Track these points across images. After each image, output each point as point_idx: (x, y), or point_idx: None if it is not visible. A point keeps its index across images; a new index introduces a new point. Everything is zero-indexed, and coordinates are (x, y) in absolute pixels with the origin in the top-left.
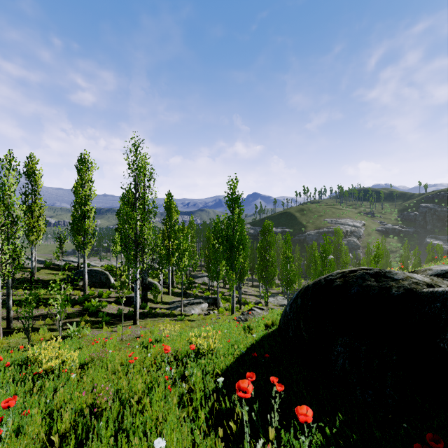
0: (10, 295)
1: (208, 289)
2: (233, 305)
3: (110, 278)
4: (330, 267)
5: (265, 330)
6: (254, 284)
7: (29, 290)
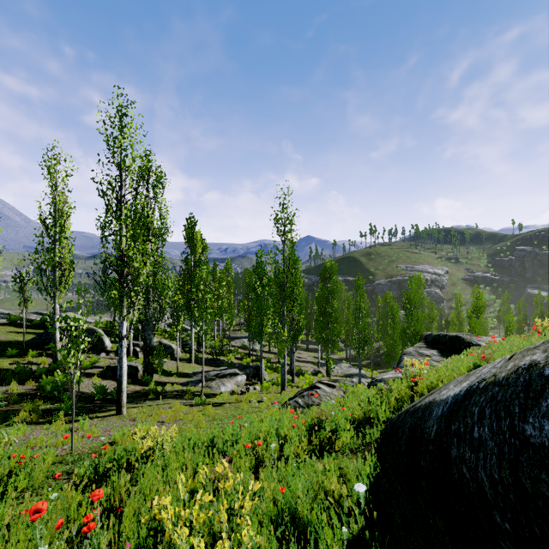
0: None
1: (249, 354)
2: (284, 378)
3: (103, 338)
4: (417, 322)
5: (353, 435)
6: (309, 347)
7: None
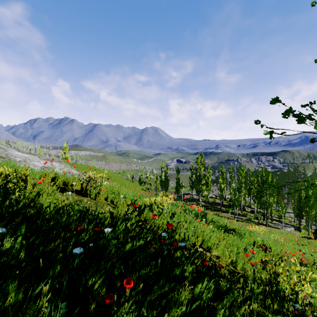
0: (235, 211)
1: (294, 221)
2: (308, 232)
3: (245, 207)
4: None
5: None
6: None
7: (224, 208)
